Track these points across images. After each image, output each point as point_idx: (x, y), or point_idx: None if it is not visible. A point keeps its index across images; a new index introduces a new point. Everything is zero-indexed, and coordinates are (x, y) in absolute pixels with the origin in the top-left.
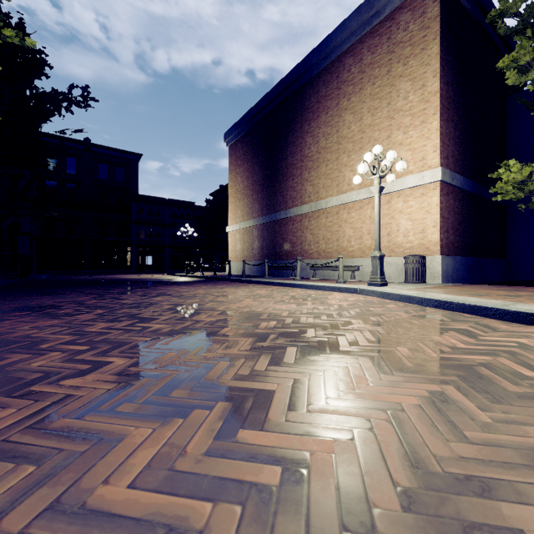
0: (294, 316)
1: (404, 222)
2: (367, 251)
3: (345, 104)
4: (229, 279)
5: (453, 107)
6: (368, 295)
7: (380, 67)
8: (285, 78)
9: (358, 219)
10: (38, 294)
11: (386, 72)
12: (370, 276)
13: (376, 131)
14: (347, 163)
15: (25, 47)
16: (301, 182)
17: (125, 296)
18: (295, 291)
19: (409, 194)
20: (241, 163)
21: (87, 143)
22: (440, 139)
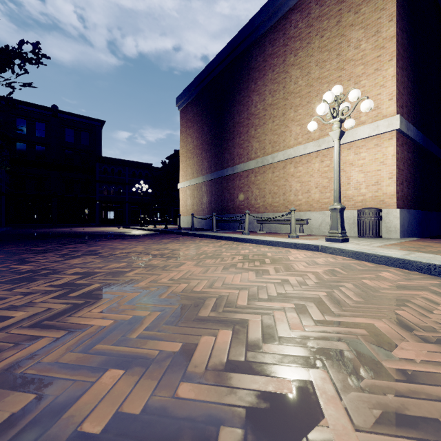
0: (259, 307)
1: (355, 174)
2: (315, 205)
3: (292, 60)
4: (177, 232)
5: (406, 55)
6: (334, 254)
7: (329, 18)
8: (232, 40)
9: (305, 172)
10: None
11: (336, 22)
12: (329, 231)
13: (325, 83)
14: (294, 118)
15: None
16: (248, 139)
17: (39, 257)
18: (246, 248)
19: (361, 146)
20: (191, 125)
21: (54, 109)
22: (397, 86)
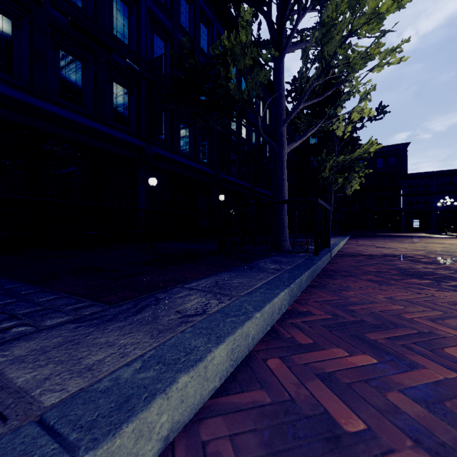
0: (452, 243)
1: None
2: None
3: None
4: None
5: None
6: None
7: None
8: None
9: None
10: (366, 237)
11: None
12: None
13: None
14: None
15: (351, 138)
16: None
17: (397, 239)
18: None
19: None
20: None
21: None
22: None
